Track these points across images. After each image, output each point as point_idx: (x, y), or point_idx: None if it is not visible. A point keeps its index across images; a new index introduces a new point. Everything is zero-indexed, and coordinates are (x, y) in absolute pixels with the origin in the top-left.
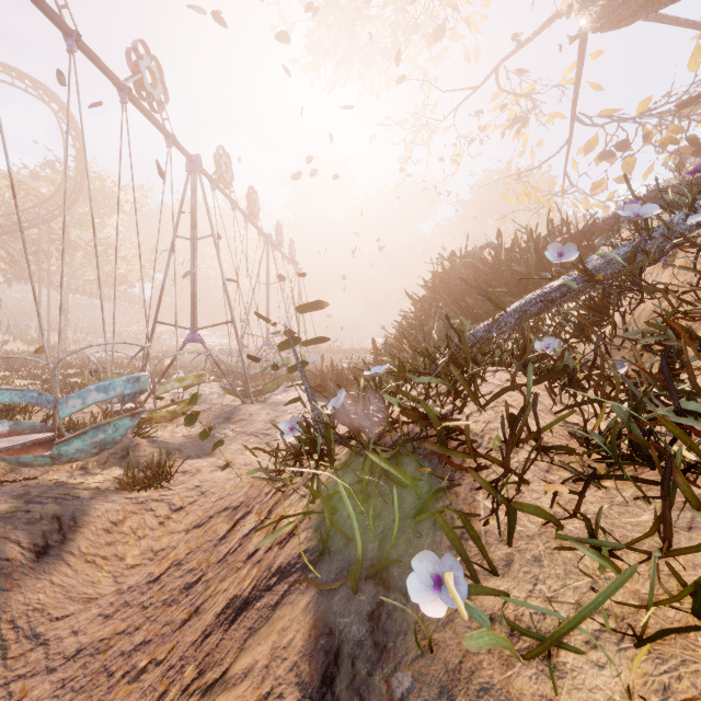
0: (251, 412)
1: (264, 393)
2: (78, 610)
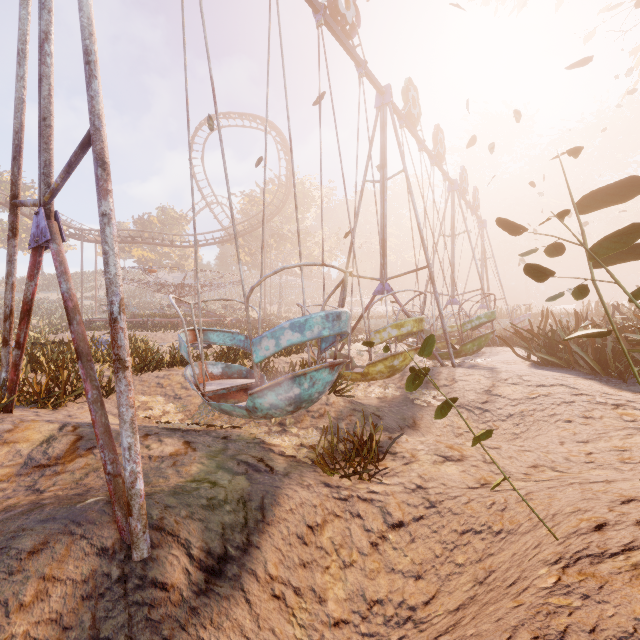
0: (454, 377)
1: (461, 355)
2: None
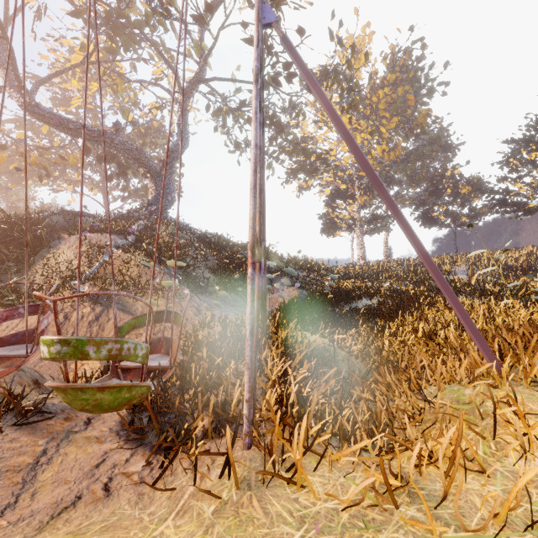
0: None
1: None
2: None
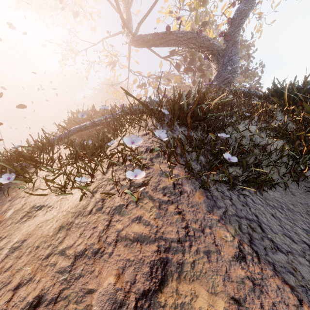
0: None
1: None
2: None
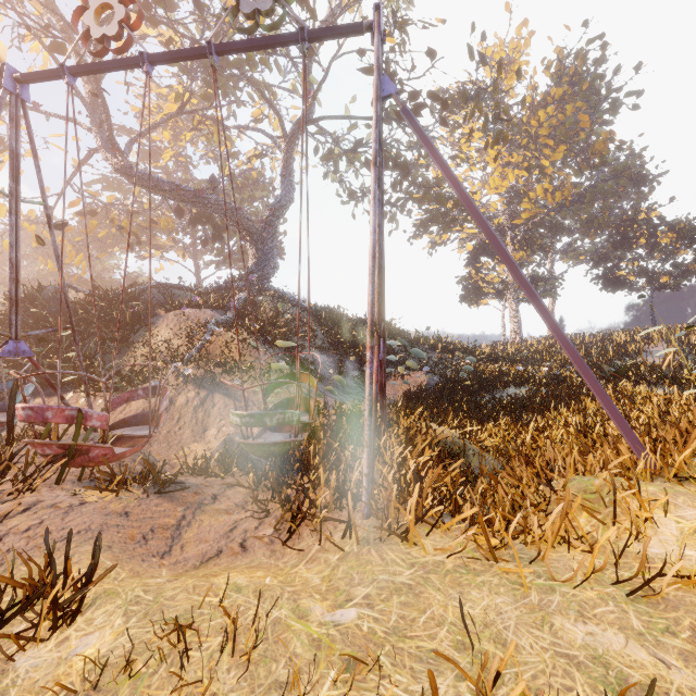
0: None
1: None
2: None
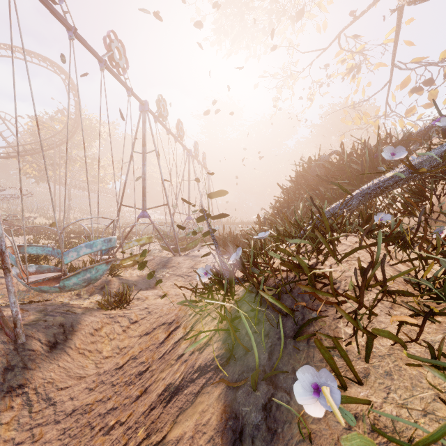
0: (179, 261)
1: (187, 250)
2: (74, 384)
